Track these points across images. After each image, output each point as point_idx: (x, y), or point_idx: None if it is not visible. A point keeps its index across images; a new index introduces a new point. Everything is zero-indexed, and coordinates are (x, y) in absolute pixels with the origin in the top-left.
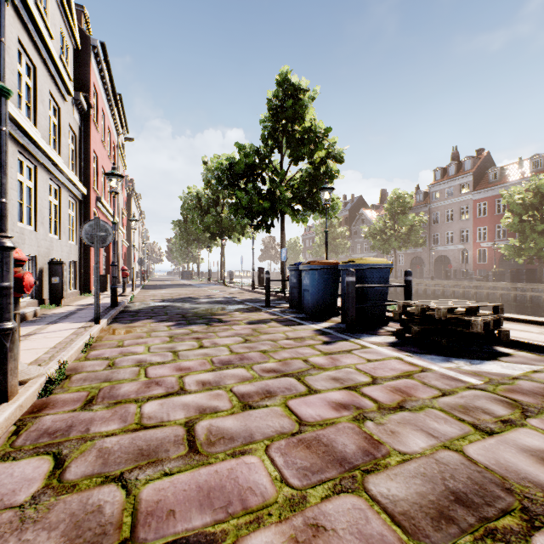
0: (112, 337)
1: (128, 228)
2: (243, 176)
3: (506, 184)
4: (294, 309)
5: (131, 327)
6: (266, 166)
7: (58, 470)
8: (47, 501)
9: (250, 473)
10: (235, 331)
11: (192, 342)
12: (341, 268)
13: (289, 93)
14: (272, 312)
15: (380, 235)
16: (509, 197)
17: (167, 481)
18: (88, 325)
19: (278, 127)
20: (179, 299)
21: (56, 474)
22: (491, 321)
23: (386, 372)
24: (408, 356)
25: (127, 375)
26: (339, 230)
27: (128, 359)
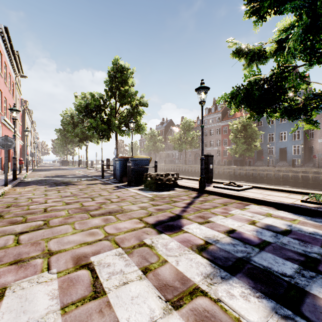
0: (15, 191)
1: (23, 132)
2: (93, 111)
3: (234, 119)
4: (115, 179)
5: (25, 188)
6: (107, 105)
7: (2, 217)
8: (0, 220)
9: (60, 213)
10: (78, 187)
11: (55, 191)
12: (130, 159)
13: (119, 69)
14: (103, 180)
15: (178, 142)
16: (232, 126)
17: (36, 216)
18: (1, 187)
19: (113, 86)
20: (56, 176)
21: (1, 217)
22: (171, 179)
23: (125, 195)
24: (140, 191)
25: (23, 201)
26: (158, 138)
27: (24, 197)
